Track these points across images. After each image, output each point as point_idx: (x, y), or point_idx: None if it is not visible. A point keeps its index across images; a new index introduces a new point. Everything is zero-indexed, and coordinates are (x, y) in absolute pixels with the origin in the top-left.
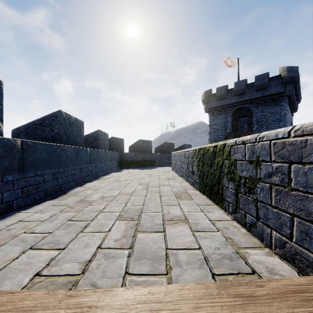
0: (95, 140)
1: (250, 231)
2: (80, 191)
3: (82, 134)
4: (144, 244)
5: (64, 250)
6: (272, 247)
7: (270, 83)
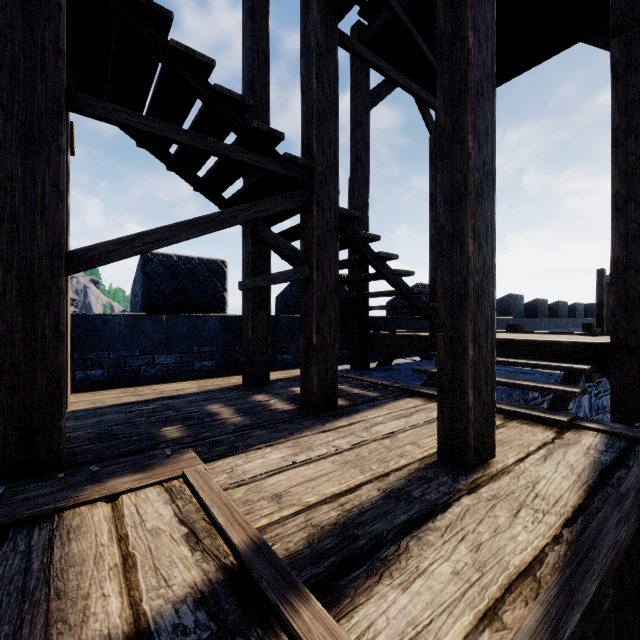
0: (572, 310)
1: None
2: None
3: (566, 310)
4: None
5: None
6: None
7: None
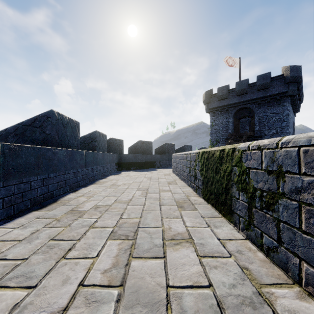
0: (92, 141)
1: (269, 256)
2: (73, 199)
3: (77, 136)
4: (138, 278)
5: (36, 287)
6: (302, 283)
7: (272, 83)
